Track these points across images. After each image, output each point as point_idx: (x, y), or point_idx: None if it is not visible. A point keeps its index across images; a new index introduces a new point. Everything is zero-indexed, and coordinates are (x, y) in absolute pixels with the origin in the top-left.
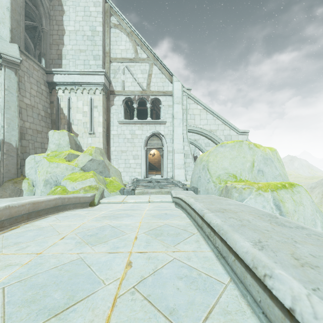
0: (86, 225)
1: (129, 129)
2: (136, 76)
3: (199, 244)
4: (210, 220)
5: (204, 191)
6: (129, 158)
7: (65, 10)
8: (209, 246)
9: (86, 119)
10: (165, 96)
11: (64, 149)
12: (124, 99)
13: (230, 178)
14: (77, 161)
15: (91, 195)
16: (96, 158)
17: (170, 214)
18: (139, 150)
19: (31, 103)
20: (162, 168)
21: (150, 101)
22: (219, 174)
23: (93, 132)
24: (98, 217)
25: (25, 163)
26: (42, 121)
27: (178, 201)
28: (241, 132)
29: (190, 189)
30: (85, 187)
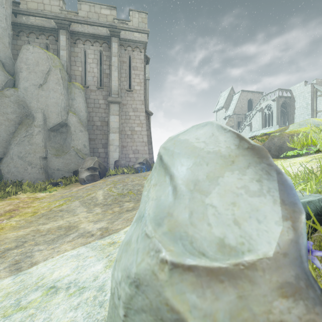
0: None
1: None
2: None
3: None
4: None
5: None
6: None
7: (295, 100)
8: None
9: None
10: None
11: None
12: None
13: None
14: None
15: None
16: None
17: None
18: None
19: None
20: None
21: None
22: None
23: None
24: None
25: None
26: None
27: None
28: None
29: None
30: None
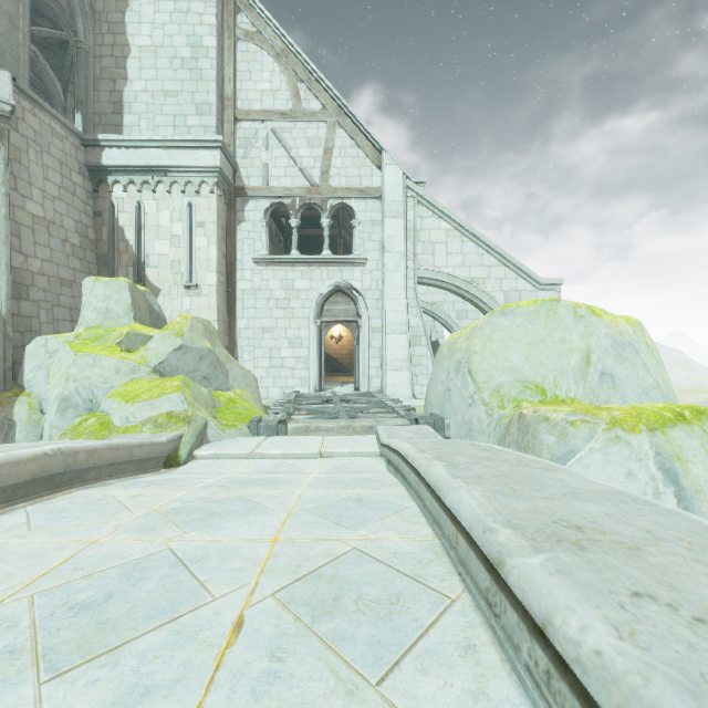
0: (94, 554)
1: (281, 277)
2: (295, 153)
3: (479, 667)
4: (547, 611)
5: (459, 426)
6: (281, 344)
7: None
8: (522, 687)
9: (177, 253)
10: (365, 200)
11: (118, 323)
12: (268, 206)
13: (529, 395)
14: (145, 352)
15: (169, 438)
16: (192, 343)
17: (371, 504)
18: (303, 327)
19: (46, 215)
20: (357, 368)
21: (329, 212)
22: (500, 383)
23: (194, 284)
24: (156, 513)
25: (25, 356)
26: (73, 258)
27: (396, 460)
28: (544, 285)
29: (425, 421)
30: (158, 417)
